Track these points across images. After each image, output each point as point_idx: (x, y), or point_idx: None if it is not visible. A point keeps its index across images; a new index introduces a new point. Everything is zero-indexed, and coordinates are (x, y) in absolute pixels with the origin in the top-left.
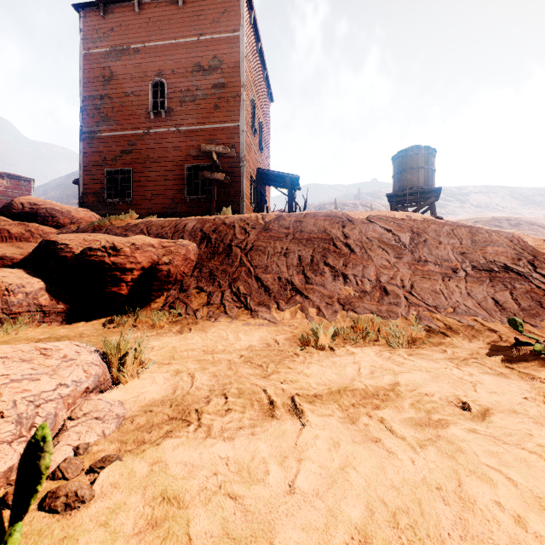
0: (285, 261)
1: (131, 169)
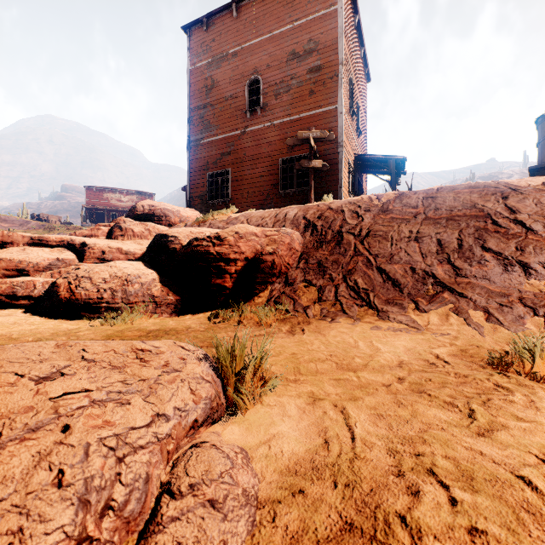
0: (418, 247)
1: (229, 169)
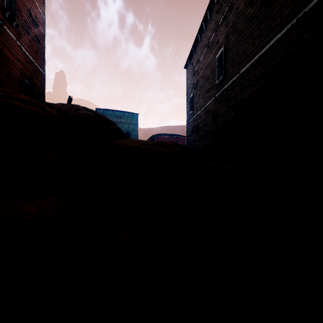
0: None
1: None
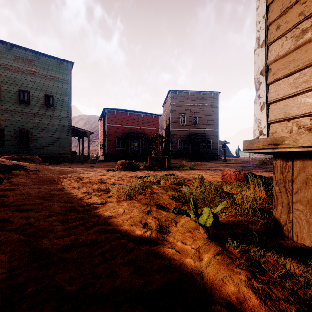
0: None
1: None
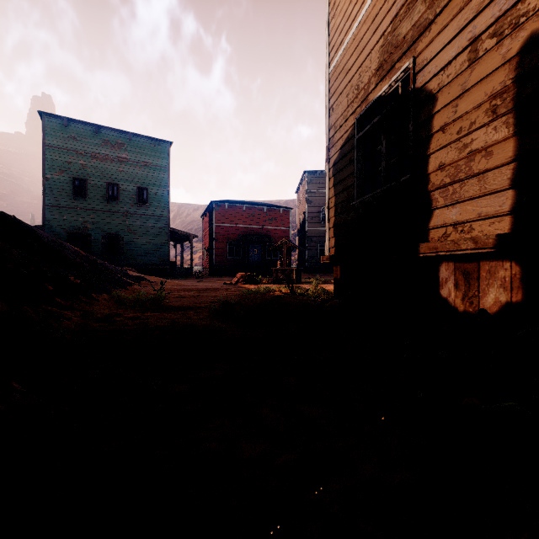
0: None
1: None
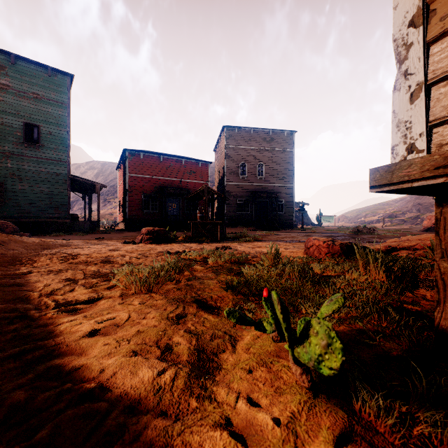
0: None
1: None
